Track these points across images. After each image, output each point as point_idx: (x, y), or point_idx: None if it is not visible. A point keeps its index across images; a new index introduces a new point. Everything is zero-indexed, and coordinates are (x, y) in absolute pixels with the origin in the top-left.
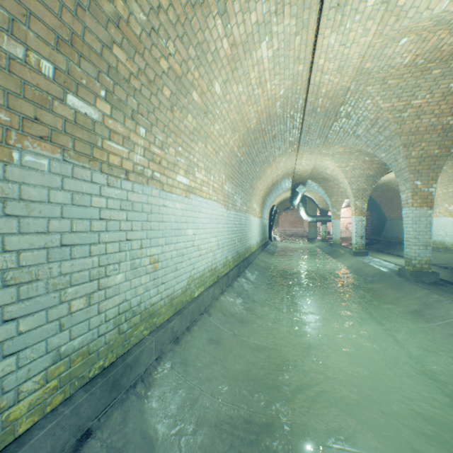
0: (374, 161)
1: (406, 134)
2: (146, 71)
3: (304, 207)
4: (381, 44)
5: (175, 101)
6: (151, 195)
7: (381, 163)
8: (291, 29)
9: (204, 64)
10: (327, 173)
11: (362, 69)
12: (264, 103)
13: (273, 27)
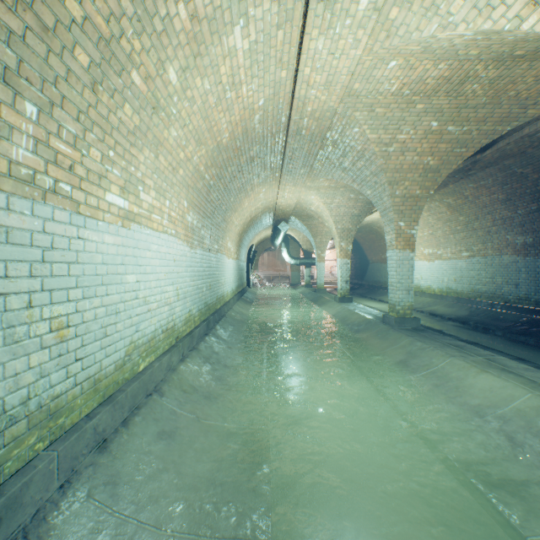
0: (359, 199)
1: (392, 170)
2: (35, 6)
3: (286, 248)
4: (370, 63)
5: (101, 77)
6: (53, 219)
7: (365, 202)
8: (272, 18)
9: (150, 33)
10: (312, 209)
11: (350, 89)
12: (239, 113)
13: (250, 9)
